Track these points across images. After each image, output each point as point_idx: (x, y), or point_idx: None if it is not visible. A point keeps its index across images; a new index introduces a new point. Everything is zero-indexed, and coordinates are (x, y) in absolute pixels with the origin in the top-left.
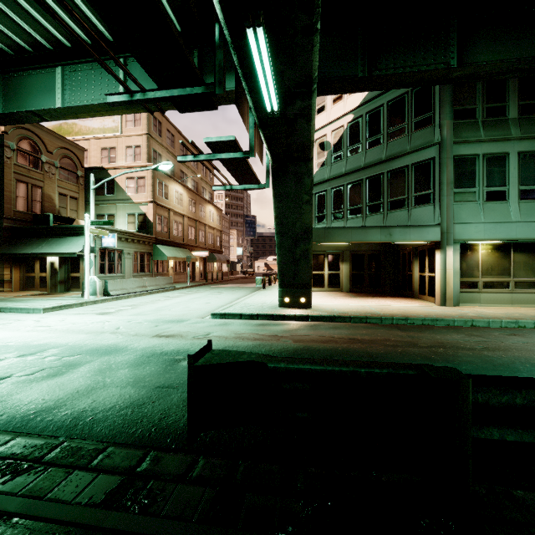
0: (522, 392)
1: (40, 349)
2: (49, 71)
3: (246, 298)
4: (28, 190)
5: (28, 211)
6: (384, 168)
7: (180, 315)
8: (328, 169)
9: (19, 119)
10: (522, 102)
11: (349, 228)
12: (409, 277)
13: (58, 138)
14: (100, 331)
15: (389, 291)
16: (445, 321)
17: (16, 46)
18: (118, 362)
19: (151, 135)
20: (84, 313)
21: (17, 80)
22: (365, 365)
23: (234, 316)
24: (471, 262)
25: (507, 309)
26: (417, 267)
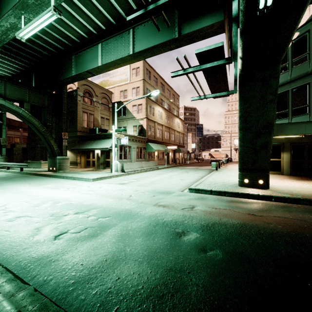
0: None
1: (87, 208)
2: (95, 47)
3: (207, 177)
4: (87, 116)
5: (87, 127)
6: None
7: (167, 188)
8: None
9: (82, 76)
10: None
11: (302, 123)
12: None
13: (100, 88)
14: (120, 197)
15: None
16: None
17: (80, 36)
18: (133, 228)
19: (145, 79)
20: (111, 182)
21: (81, 56)
22: None
23: (206, 191)
24: None
25: None
26: None
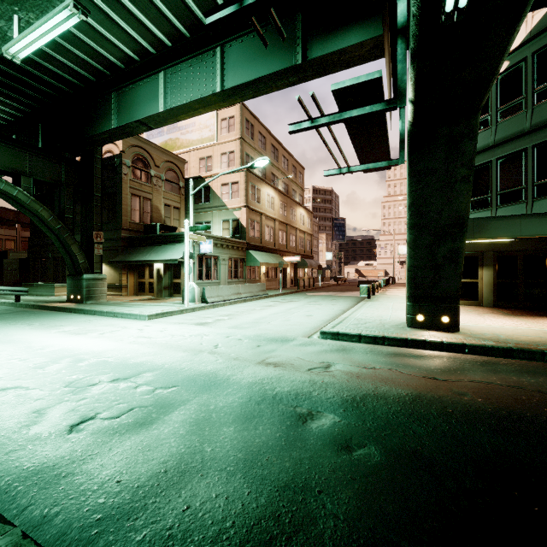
0: None
1: (135, 370)
2: (154, 78)
3: (353, 310)
4: (140, 202)
5: (140, 222)
6: None
7: (283, 331)
8: None
9: (130, 131)
10: None
11: (515, 217)
12: None
13: (164, 152)
14: (198, 349)
15: None
16: None
17: (126, 58)
18: (219, 408)
19: (244, 138)
20: (183, 322)
21: (128, 94)
22: None
23: (350, 337)
24: None
25: None
26: None
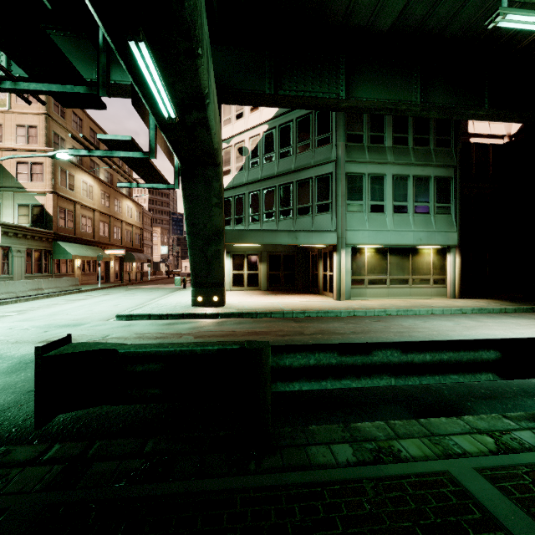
0: (316, 355)
1: None
2: None
3: (161, 298)
4: None
5: None
6: (293, 177)
7: (80, 319)
8: (246, 173)
9: None
10: (395, 134)
11: (260, 231)
12: (316, 275)
13: None
14: None
15: (302, 289)
16: (334, 313)
17: None
18: None
19: (51, 115)
20: None
21: None
22: (203, 345)
23: (142, 317)
24: (359, 263)
25: (384, 301)
26: (322, 267)
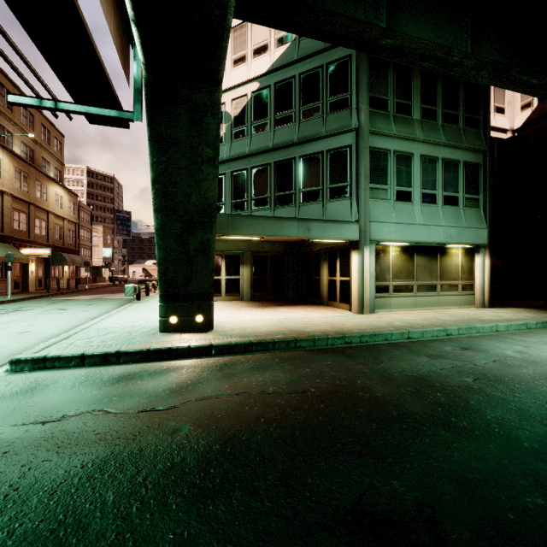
0: None
1: None
2: None
3: (104, 317)
4: None
5: None
6: (295, 152)
7: None
8: (228, 147)
9: None
10: (423, 105)
11: (260, 218)
12: (315, 281)
13: None
14: None
15: (293, 297)
16: (383, 335)
17: None
18: None
19: None
20: None
21: None
22: None
23: (67, 361)
24: (383, 265)
25: (417, 314)
26: (326, 271)
